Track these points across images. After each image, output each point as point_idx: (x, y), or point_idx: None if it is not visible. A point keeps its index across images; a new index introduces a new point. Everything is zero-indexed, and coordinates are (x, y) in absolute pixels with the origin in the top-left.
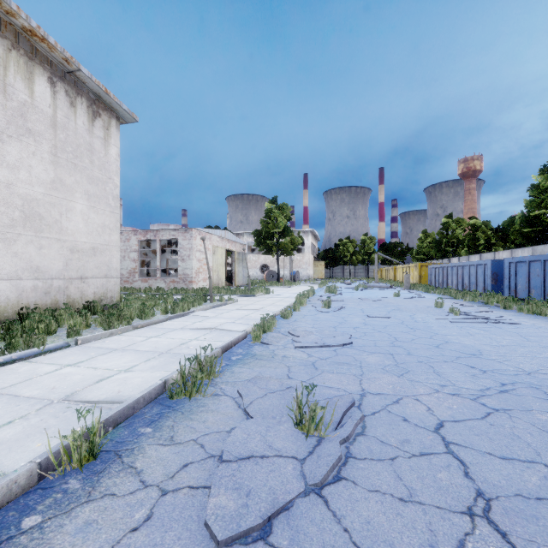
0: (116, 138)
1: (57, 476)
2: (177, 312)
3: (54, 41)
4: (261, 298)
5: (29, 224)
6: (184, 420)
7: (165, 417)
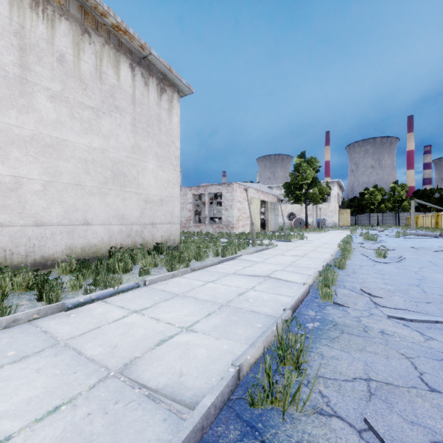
0: (177, 108)
1: None
2: (227, 255)
3: (133, 32)
4: (298, 243)
5: (116, 181)
6: None
7: None
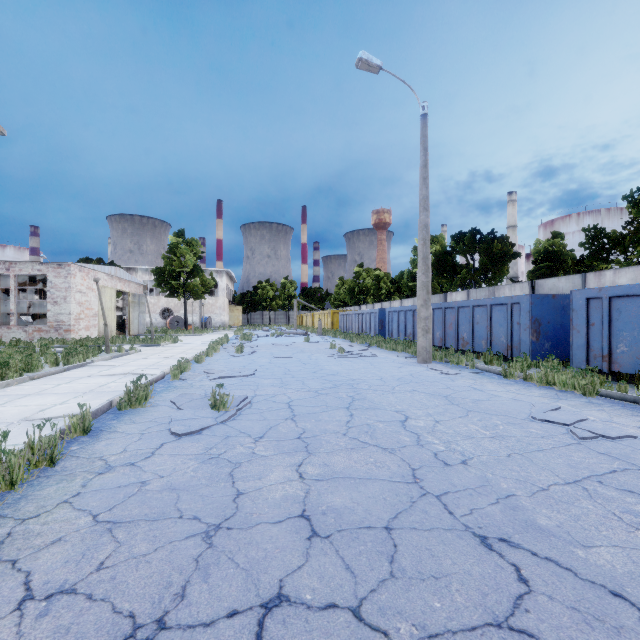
0: None
1: (70, 439)
2: (73, 363)
3: None
4: (169, 347)
5: None
6: (137, 416)
7: (122, 417)
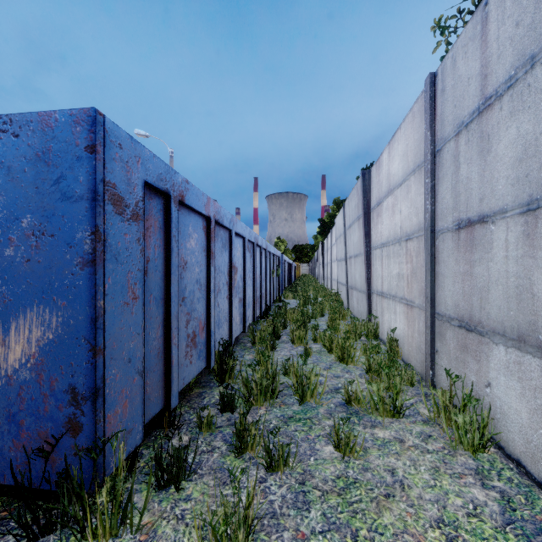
0: None
1: None
2: None
3: None
4: None
5: None
6: None
7: None
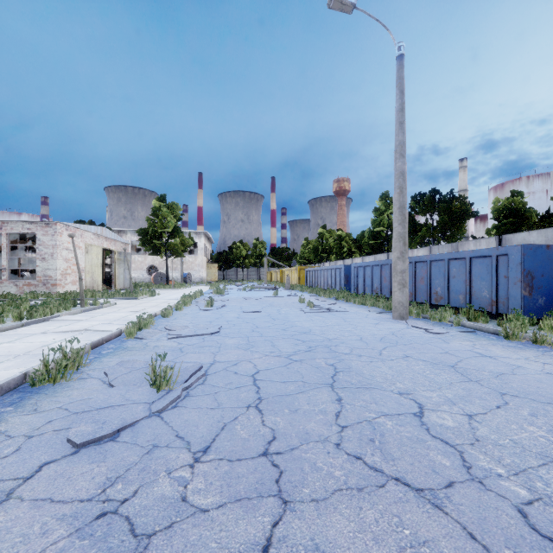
0: None
1: None
2: (36, 317)
3: None
4: (144, 300)
5: None
6: (48, 398)
7: (27, 399)
